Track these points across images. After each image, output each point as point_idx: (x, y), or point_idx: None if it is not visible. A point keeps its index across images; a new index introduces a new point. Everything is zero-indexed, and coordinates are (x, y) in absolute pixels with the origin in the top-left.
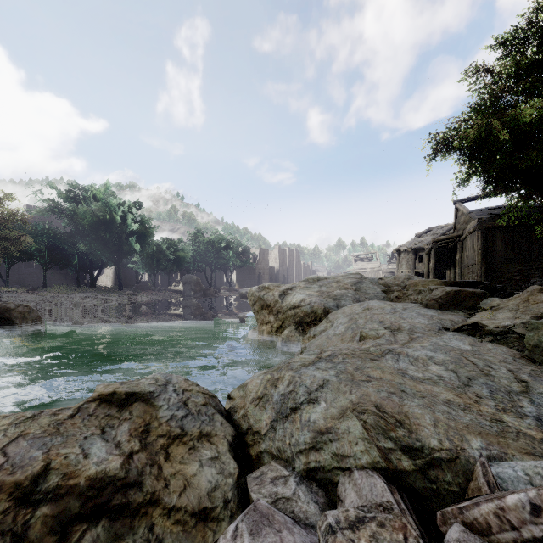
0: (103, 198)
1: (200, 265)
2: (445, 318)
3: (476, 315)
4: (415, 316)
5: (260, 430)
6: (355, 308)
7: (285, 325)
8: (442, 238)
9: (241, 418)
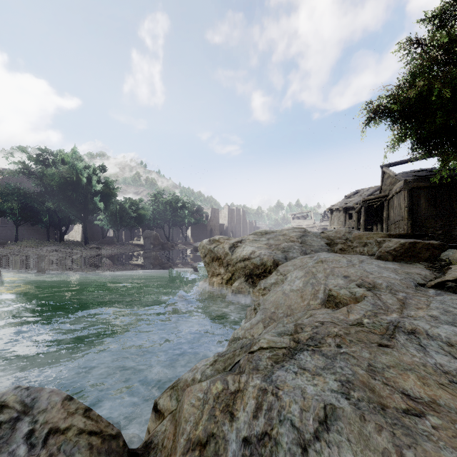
0: (70, 162)
1: (159, 223)
2: (412, 272)
3: (452, 268)
4: (377, 269)
5: None
6: (305, 260)
7: (235, 277)
8: (371, 198)
9: None
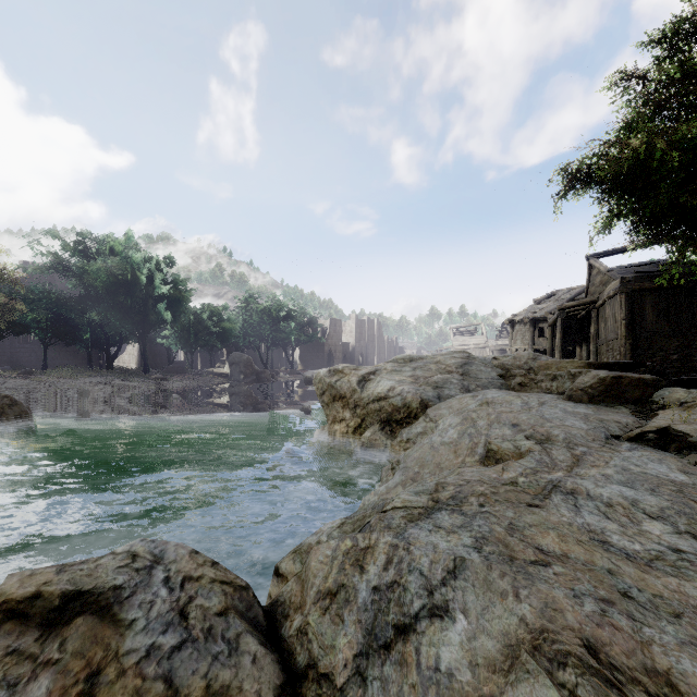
0: (123, 252)
1: (253, 341)
2: (608, 418)
3: (659, 415)
4: (561, 414)
5: (333, 674)
6: (466, 401)
7: (366, 424)
8: (571, 305)
9: (295, 637)
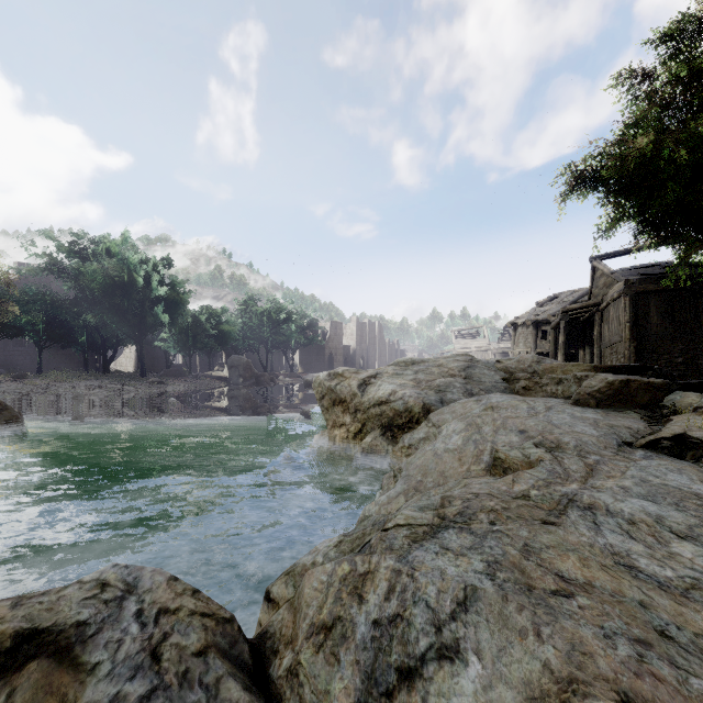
0: (120, 253)
1: (252, 344)
2: (618, 424)
3: (672, 420)
4: (569, 420)
5: None
6: (470, 405)
7: (367, 429)
8: (575, 307)
9: (284, 679)
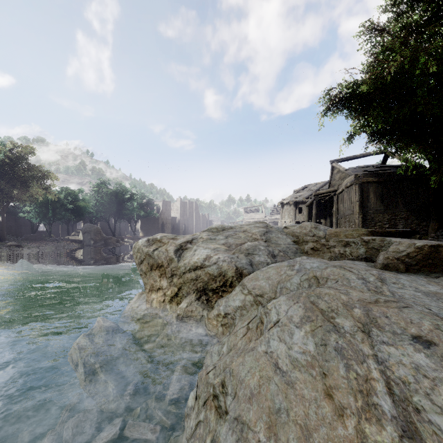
0: None
1: (104, 215)
2: None
3: None
4: (427, 299)
5: None
6: (284, 271)
7: (183, 293)
8: (322, 192)
9: None
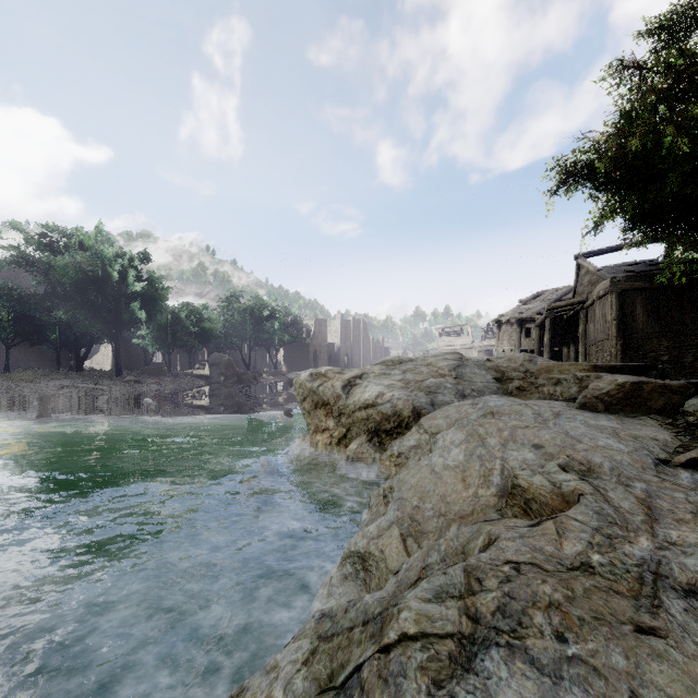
0: (93, 246)
1: (235, 341)
2: (642, 435)
3: None
4: (584, 429)
5: None
6: (465, 409)
7: (352, 434)
8: (560, 305)
9: None
